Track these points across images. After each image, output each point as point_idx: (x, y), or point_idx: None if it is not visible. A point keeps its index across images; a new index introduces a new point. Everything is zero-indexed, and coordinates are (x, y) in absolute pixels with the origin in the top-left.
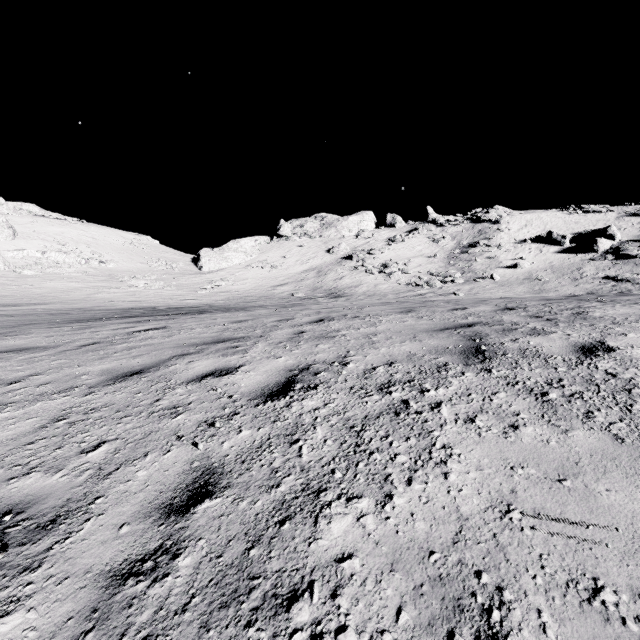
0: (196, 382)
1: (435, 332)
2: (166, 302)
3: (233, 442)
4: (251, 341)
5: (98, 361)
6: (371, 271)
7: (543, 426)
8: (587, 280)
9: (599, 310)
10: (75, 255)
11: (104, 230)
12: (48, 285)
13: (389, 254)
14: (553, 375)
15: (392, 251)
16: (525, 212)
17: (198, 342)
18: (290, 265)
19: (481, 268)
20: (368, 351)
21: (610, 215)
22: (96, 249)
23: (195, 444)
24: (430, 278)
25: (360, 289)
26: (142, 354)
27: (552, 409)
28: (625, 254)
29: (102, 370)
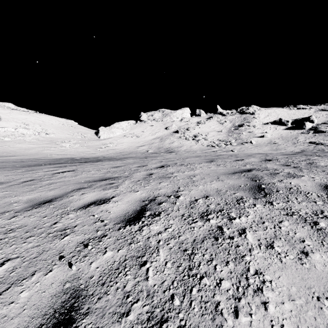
0: (83, 209)
1: (229, 175)
2: (80, 155)
3: (98, 263)
4: (121, 179)
5: (28, 192)
6: (188, 139)
7: (326, 253)
8: (300, 144)
9: (322, 161)
10: (32, 130)
11: (48, 117)
12: (17, 146)
13: (197, 130)
14: (315, 207)
15: (199, 128)
16: (267, 108)
17: (90, 180)
18: (146, 135)
19: (245, 137)
20: (191, 187)
21: (311, 110)
22: (44, 127)
23: (71, 264)
24: (219, 142)
25: (182, 148)
26: (56, 188)
27: (327, 237)
28: (319, 130)
29: (28, 199)
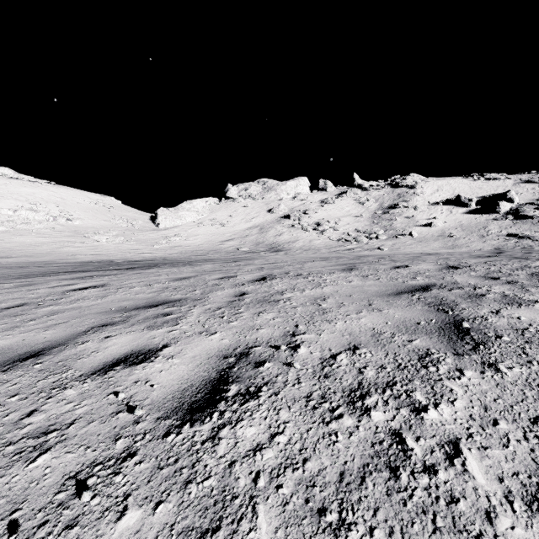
0: (99, 375)
1: (391, 297)
2: (124, 255)
3: None
4: (186, 306)
5: (2, 333)
6: (306, 228)
7: None
8: (493, 237)
9: None
10: (44, 213)
11: (72, 191)
12: (17, 240)
13: (322, 214)
14: None
15: (324, 211)
16: (436, 179)
17: (129, 306)
18: (236, 223)
19: (401, 226)
20: (321, 326)
21: (508, 182)
22: (64, 208)
23: None
24: (357, 235)
25: (297, 244)
26: (59, 323)
27: None
28: (523, 215)
29: None
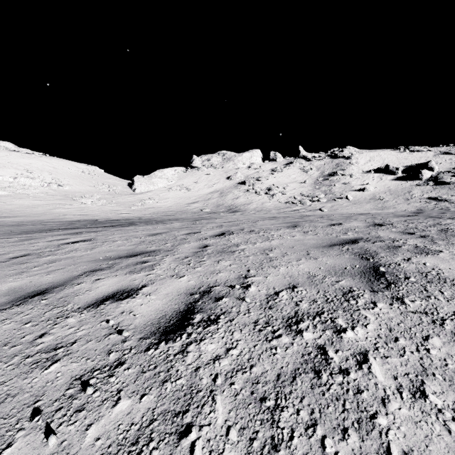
0: (93, 308)
1: (325, 248)
2: (107, 215)
3: (102, 427)
4: (160, 255)
5: (13, 277)
6: (259, 193)
7: None
8: (416, 200)
9: None
10: (39, 180)
11: (62, 162)
12: (17, 202)
13: (272, 180)
14: None
15: (274, 178)
16: (369, 151)
17: (113, 255)
18: (200, 188)
19: (339, 191)
20: (268, 270)
21: (429, 153)
22: (56, 176)
23: (50, 429)
24: (302, 198)
25: (251, 206)
26: (58, 269)
27: None
28: (442, 181)
29: (9, 289)
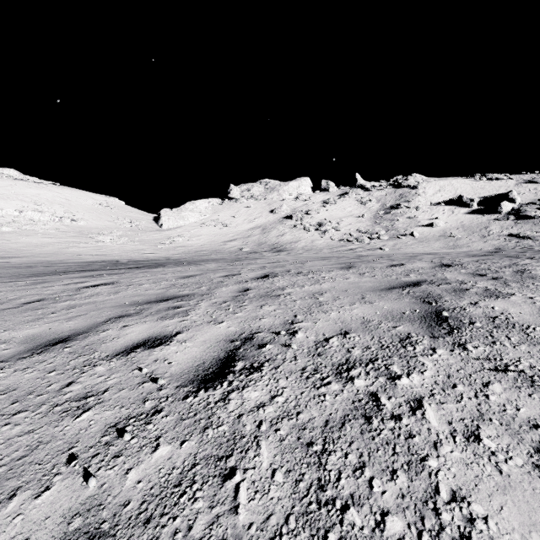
0: (122, 356)
1: (383, 292)
2: (129, 255)
3: (142, 471)
4: (194, 300)
5: (29, 324)
6: (308, 229)
7: None
8: (494, 237)
9: (539, 268)
10: (49, 214)
11: (76, 192)
12: (24, 240)
13: (324, 214)
14: None
15: (326, 212)
16: (438, 179)
17: (141, 300)
18: (239, 223)
19: (402, 226)
20: (317, 316)
21: (510, 182)
22: (69, 209)
23: (88, 473)
24: (359, 235)
25: (299, 244)
26: (79, 315)
27: None
28: (525, 215)
29: (26, 336)
